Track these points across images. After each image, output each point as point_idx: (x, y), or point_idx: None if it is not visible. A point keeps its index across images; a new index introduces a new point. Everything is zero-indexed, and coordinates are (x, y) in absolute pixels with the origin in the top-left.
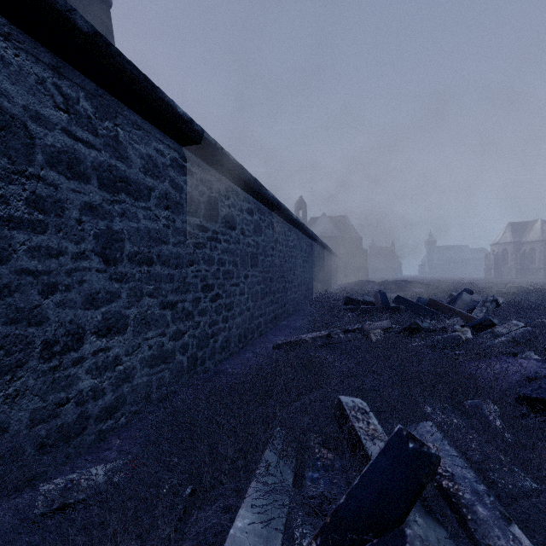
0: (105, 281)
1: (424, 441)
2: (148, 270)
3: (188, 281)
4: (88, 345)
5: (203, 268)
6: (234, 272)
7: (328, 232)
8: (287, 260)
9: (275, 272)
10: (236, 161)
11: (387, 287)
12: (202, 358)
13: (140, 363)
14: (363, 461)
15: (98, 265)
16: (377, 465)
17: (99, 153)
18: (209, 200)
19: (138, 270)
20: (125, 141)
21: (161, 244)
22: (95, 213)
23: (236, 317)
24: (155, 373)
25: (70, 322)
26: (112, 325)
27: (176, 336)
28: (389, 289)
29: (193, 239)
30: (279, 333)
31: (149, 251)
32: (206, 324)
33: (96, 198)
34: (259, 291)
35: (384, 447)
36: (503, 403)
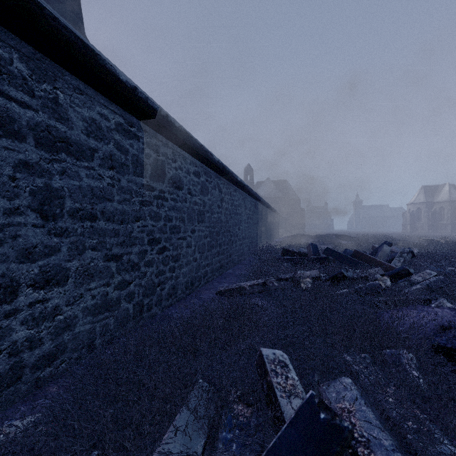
0: (43, 235)
1: (341, 399)
2: (91, 226)
3: (134, 235)
4: (23, 298)
5: (150, 223)
6: (181, 227)
7: (272, 194)
8: (233, 217)
9: (221, 227)
10: (182, 128)
11: (320, 239)
12: (149, 305)
13: (82, 312)
14: (278, 420)
15: (35, 221)
16: (285, 438)
17: (36, 114)
18: (156, 162)
19: (80, 225)
20: (66, 104)
21: (105, 201)
22: (31, 171)
23: (183, 267)
24: (99, 320)
25: (2, 276)
26: (51, 277)
27: (121, 286)
28: (322, 242)
29: (139, 197)
30: (224, 280)
31: (92, 207)
32: (153, 274)
33: (33, 156)
34: (206, 244)
35: (294, 416)
36: (420, 353)
